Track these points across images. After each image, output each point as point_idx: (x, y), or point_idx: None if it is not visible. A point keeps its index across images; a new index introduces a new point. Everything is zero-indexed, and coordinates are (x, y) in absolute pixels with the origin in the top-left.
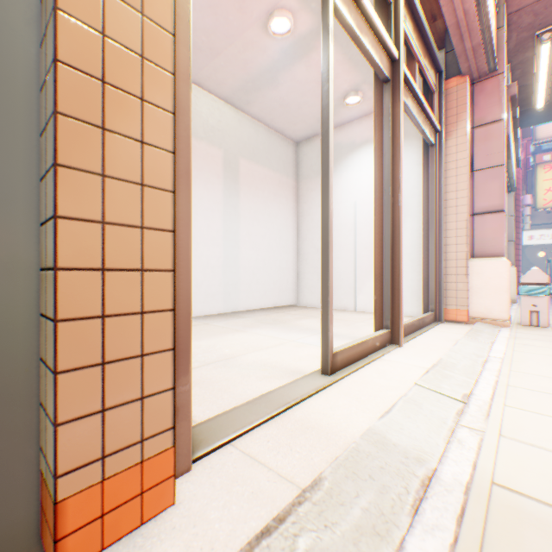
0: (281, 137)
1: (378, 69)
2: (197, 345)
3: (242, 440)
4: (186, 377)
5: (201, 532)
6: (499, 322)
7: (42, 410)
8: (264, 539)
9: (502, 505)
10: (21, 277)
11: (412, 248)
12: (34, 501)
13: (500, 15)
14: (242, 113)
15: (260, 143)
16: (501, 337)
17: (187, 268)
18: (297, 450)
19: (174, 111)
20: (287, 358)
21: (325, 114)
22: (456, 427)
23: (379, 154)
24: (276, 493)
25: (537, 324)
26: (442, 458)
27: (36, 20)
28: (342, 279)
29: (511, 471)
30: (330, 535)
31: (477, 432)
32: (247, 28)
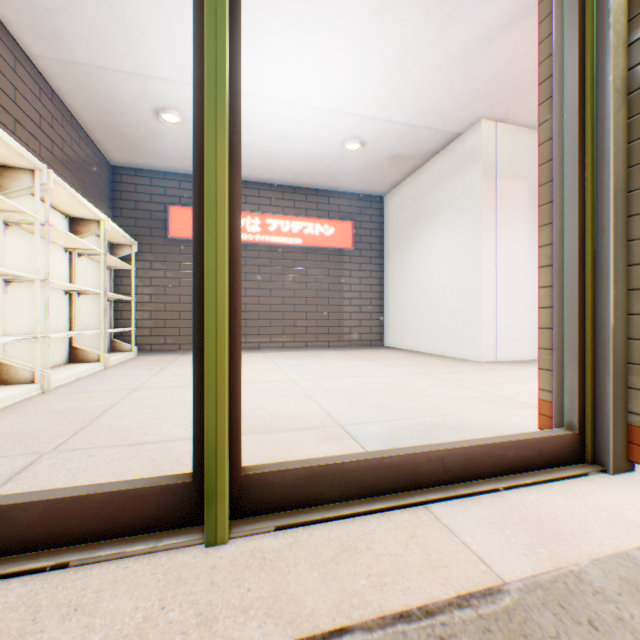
0: None
1: None
2: None
3: None
4: None
5: None
6: None
7: (629, 391)
8: None
9: None
10: (620, 319)
11: None
12: (623, 440)
13: None
14: None
15: None
16: None
17: None
18: None
19: None
20: None
21: None
22: None
23: None
24: None
25: None
26: None
27: (624, 179)
28: None
29: None
30: None
31: None
32: None
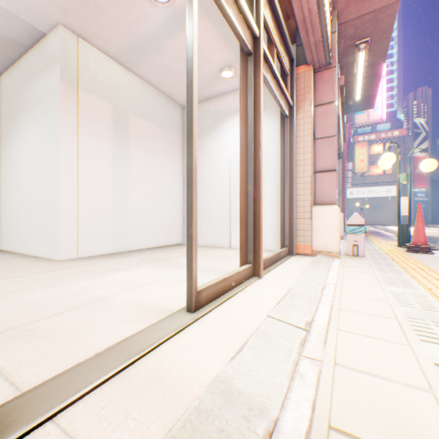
0: (169, 100)
1: (242, 41)
2: (72, 287)
3: (71, 411)
4: None
5: None
6: (333, 253)
7: None
8: None
9: None
10: None
11: (273, 197)
12: None
13: (333, 23)
14: (132, 74)
15: (150, 103)
16: (334, 266)
17: None
18: (134, 416)
19: None
20: (160, 296)
21: (190, 65)
22: (299, 359)
23: (244, 116)
24: None
25: (357, 254)
26: (284, 401)
27: None
28: (220, 222)
29: (346, 407)
30: None
31: (317, 363)
32: None
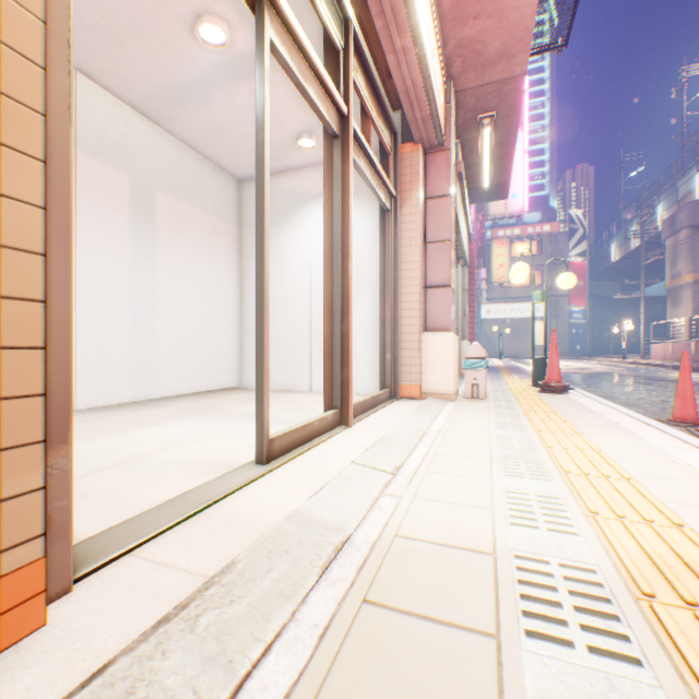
0: (219, 170)
1: (326, 122)
2: (87, 447)
3: (147, 547)
4: (65, 478)
5: (85, 646)
6: (447, 396)
7: None
8: (162, 626)
9: (397, 550)
10: None
11: (371, 320)
12: None
13: (448, 92)
14: (162, 129)
15: (189, 174)
16: (445, 411)
17: (67, 344)
18: (215, 545)
19: (47, 159)
20: (218, 451)
21: (261, 166)
22: (381, 496)
23: (329, 216)
24: (184, 589)
25: (478, 397)
26: (360, 524)
27: None
28: (297, 354)
29: (414, 523)
30: (236, 607)
31: (397, 497)
32: (167, 24)
